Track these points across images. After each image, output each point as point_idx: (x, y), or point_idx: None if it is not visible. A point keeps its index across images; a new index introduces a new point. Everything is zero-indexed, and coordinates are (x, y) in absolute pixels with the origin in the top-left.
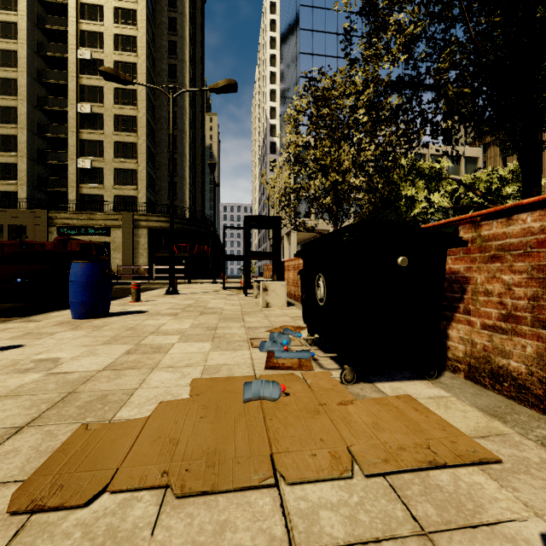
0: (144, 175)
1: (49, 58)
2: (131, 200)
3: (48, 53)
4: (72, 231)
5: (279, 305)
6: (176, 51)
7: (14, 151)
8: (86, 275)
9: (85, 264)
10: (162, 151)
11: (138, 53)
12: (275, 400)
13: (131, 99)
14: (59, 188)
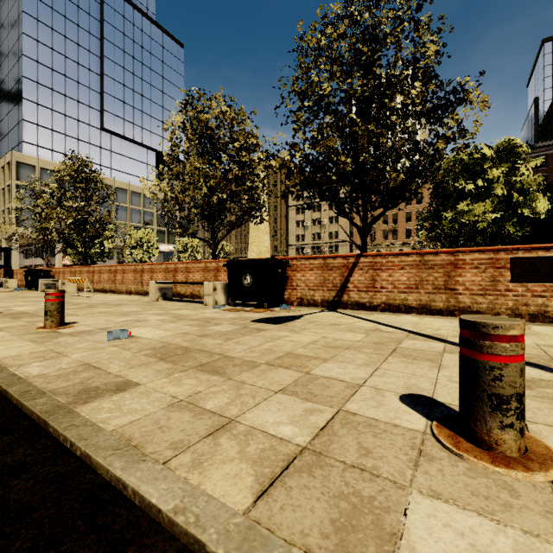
0: None
1: None
2: None
3: None
4: None
5: (14, 288)
6: None
7: None
8: None
9: None
10: None
11: None
12: (21, 291)
13: None
14: None
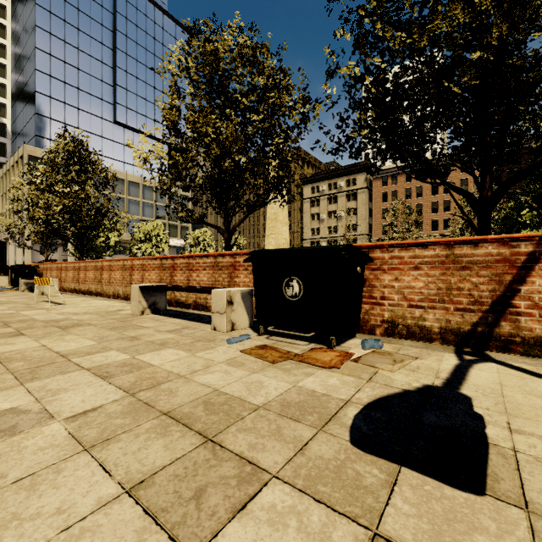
0: None
1: None
2: None
3: None
4: None
5: (4, 286)
6: None
7: None
8: None
9: None
10: None
11: None
12: (1, 291)
13: None
14: None
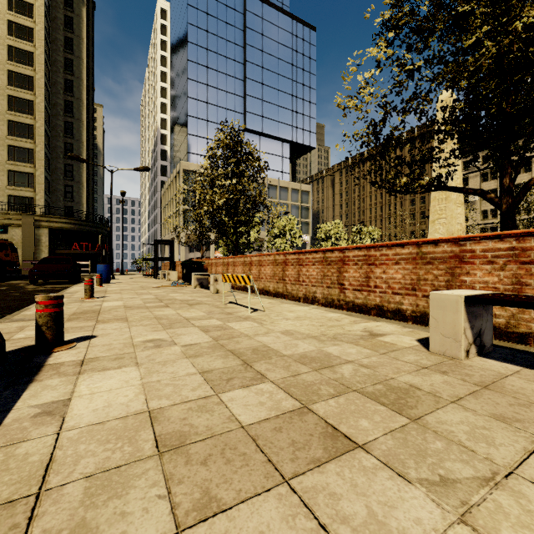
0: (42, 179)
1: None
2: (27, 200)
3: None
4: None
5: (174, 280)
6: (72, 68)
7: None
8: (105, 268)
9: (105, 265)
10: (58, 156)
11: (36, 68)
12: (176, 286)
13: (27, 108)
14: None
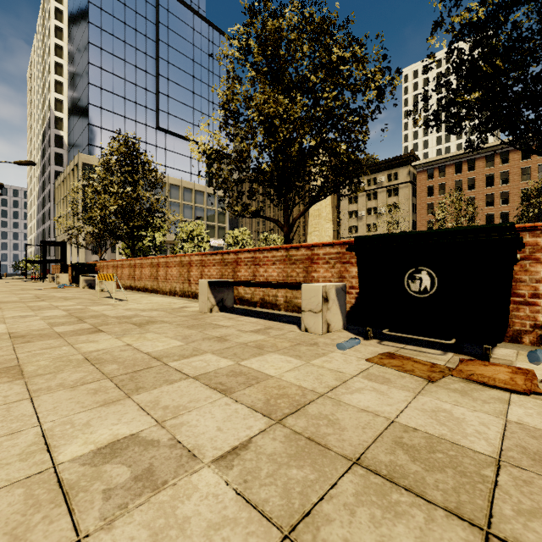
0: None
1: None
2: None
3: None
4: None
5: (65, 283)
6: None
7: None
8: None
9: None
10: None
11: None
12: (64, 287)
13: None
14: None
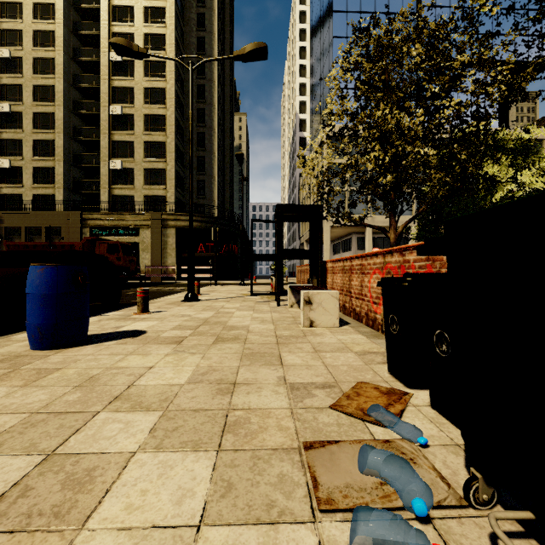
0: (173, 174)
1: (84, 63)
2: (160, 199)
3: (82, 58)
4: (103, 232)
5: (328, 325)
6: (204, 47)
7: (52, 155)
8: (46, 284)
9: (46, 267)
10: None
11: (167, 50)
12: None
13: (160, 98)
14: (93, 190)
